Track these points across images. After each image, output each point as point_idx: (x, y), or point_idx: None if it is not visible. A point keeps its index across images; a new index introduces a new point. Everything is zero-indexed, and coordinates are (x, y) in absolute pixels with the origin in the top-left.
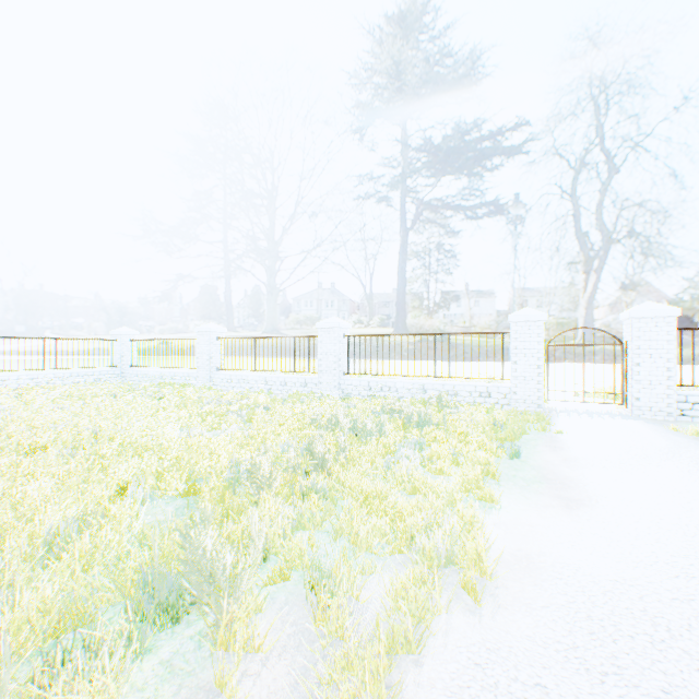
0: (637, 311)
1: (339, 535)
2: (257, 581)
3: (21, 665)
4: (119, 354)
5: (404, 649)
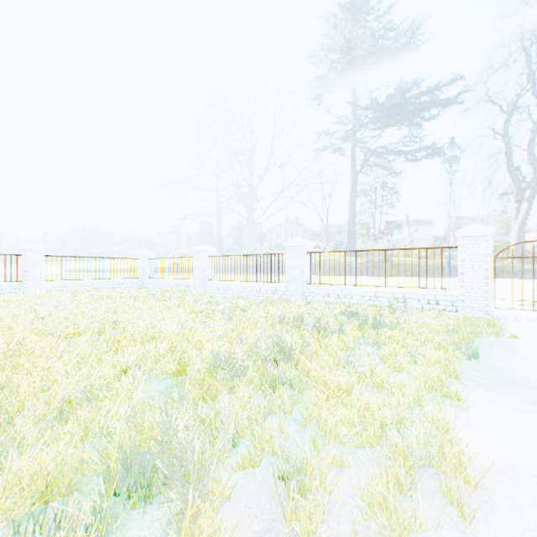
0: None
1: (305, 424)
2: (227, 465)
3: (7, 530)
4: (141, 269)
5: None
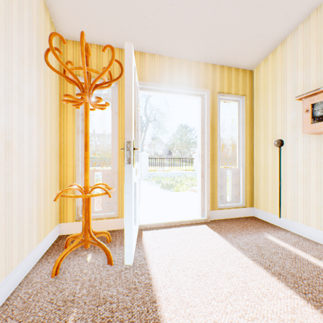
0: (141, 154)
1: None
2: None
3: None
4: None
5: None
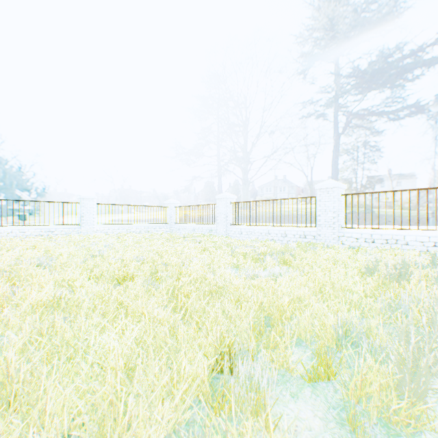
0: None
1: None
2: None
3: None
4: (169, 215)
5: None
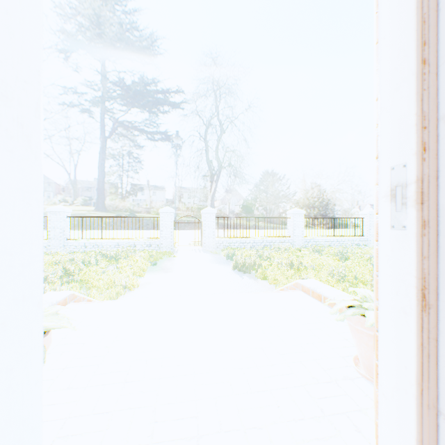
0: (205, 210)
1: (88, 290)
2: None
3: None
4: None
5: (114, 299)
